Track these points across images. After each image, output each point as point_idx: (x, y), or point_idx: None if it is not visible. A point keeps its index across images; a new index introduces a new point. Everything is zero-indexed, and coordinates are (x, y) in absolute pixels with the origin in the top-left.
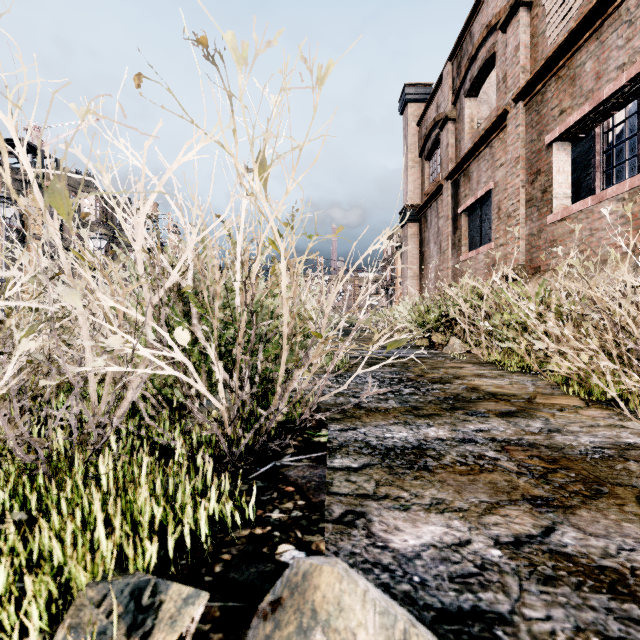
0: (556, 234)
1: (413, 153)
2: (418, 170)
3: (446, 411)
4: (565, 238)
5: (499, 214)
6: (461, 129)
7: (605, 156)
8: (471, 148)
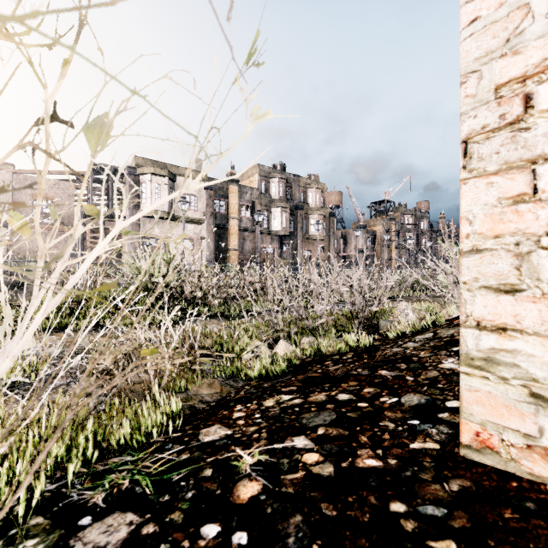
0: None
1: None
2: None
3: None
4: None
5: None
6: None
7: None
8: None
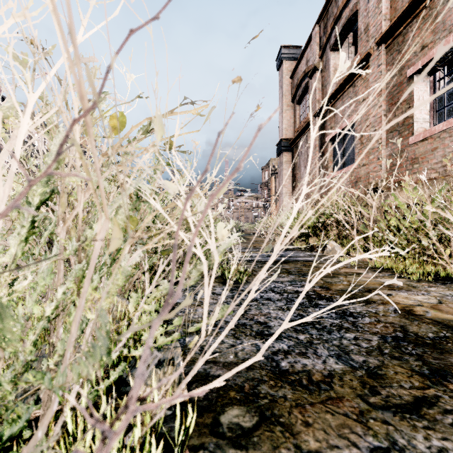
0: (418, 152)
1: (287, 99)
2: (291, 112)
3: (434, 386)
4: (427, 155)
5: (362, 140)
6: (327, 76)
7: (437, 99)
8: (337, 88)
